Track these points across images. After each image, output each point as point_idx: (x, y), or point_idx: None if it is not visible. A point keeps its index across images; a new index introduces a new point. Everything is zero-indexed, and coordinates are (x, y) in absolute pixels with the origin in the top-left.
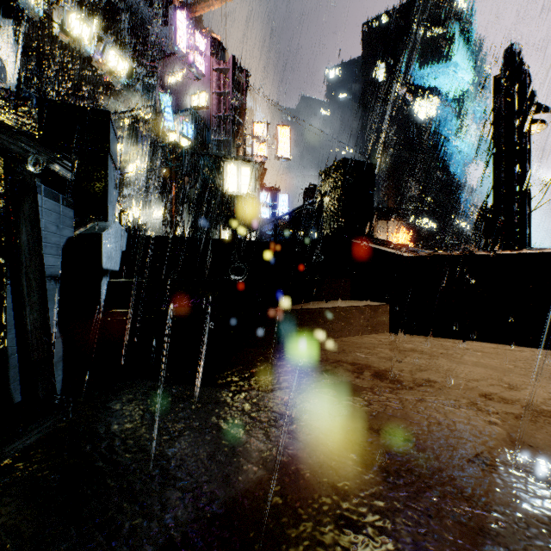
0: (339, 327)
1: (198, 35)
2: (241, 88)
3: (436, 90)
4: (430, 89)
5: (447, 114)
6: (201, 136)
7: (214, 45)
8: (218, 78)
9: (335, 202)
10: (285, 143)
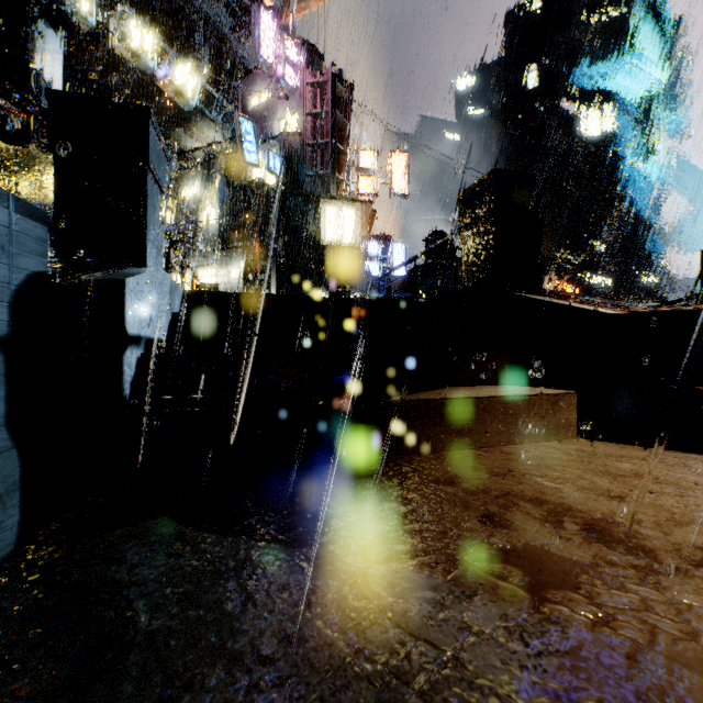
0: (496, 429)
1: (288, 41)
2: (343, 106)
3: (612, 95)
4: (603, 93)
5: (627, 128)
6: (291, 171)
7: (309, 52)
8: (313, 95)
9: (481, 238)
10: (401, 175)
